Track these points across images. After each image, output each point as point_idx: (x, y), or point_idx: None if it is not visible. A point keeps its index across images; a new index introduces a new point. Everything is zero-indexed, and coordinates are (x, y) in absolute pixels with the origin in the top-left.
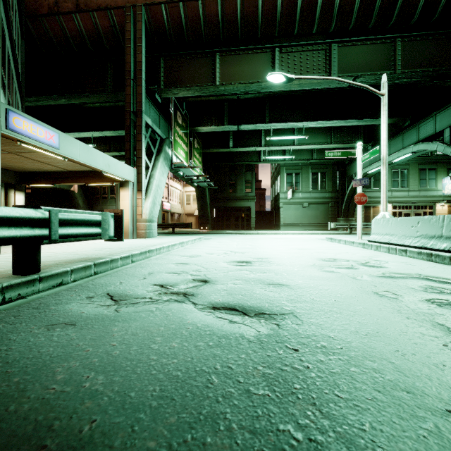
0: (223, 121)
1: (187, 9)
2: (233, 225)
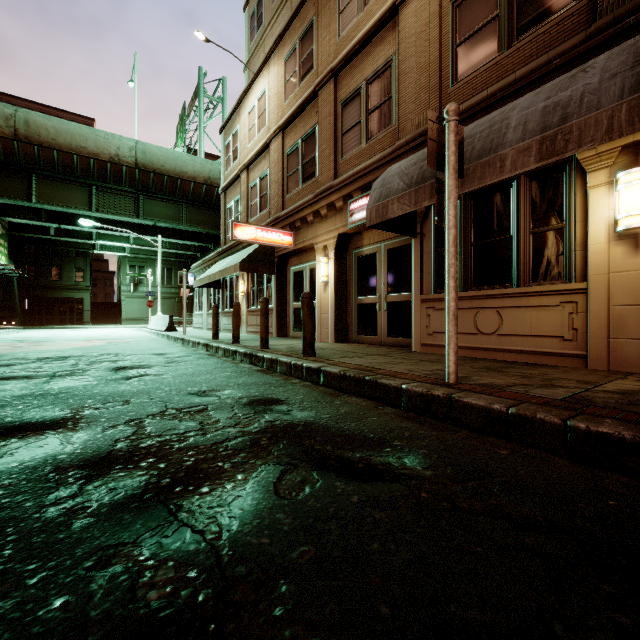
0: (40, 216)
1: (1, 142)
2: (58, 319)
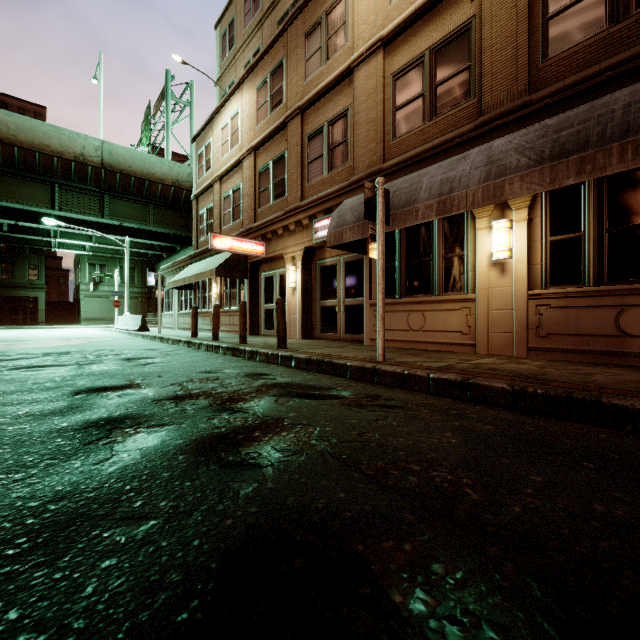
0: None
1: None
2: (9, 319)
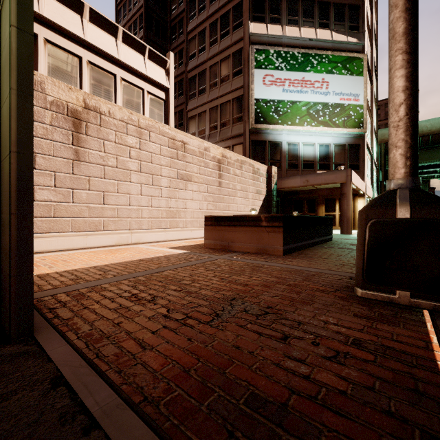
0: None
1: None
2: None
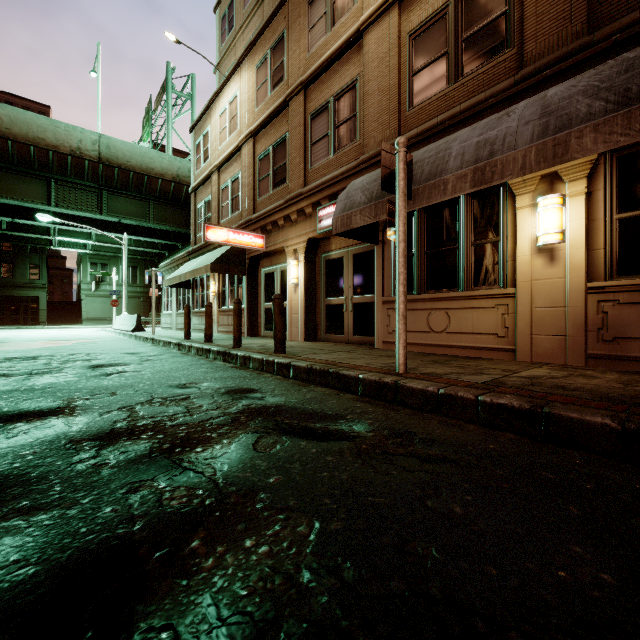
0: None
1: None
2: (10, 319)
